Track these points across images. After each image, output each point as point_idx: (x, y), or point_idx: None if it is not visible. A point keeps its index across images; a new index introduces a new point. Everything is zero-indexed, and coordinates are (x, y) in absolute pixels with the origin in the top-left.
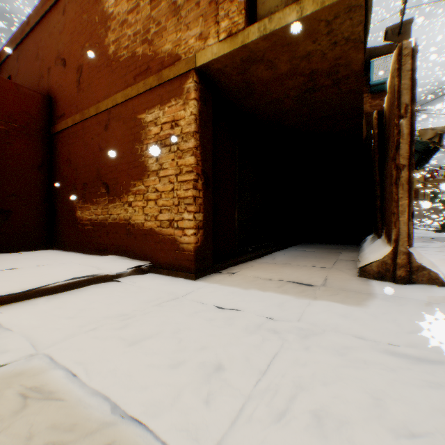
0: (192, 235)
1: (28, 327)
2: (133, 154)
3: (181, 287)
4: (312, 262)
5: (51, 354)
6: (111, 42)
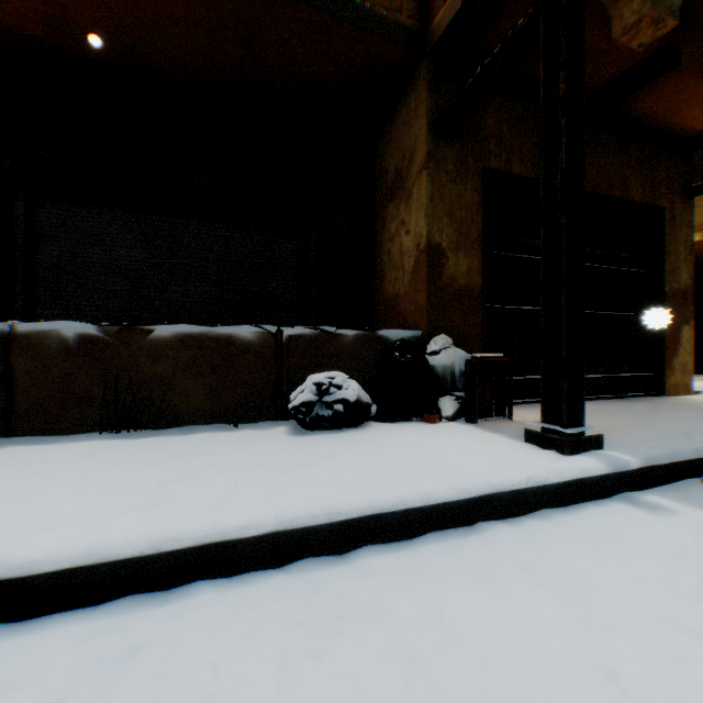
0: None
1: None
2: None
3: None
4: None
5: None
6: None
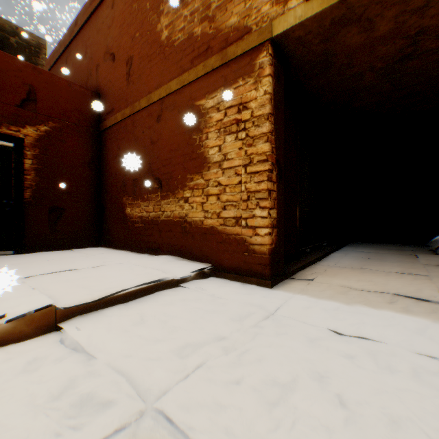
0: (266, 235)
1: (115, 355)
2: (190, 145)
3: (263, 298)
4: (395, 267)
5: (170, 416)
6: (164, 27)
